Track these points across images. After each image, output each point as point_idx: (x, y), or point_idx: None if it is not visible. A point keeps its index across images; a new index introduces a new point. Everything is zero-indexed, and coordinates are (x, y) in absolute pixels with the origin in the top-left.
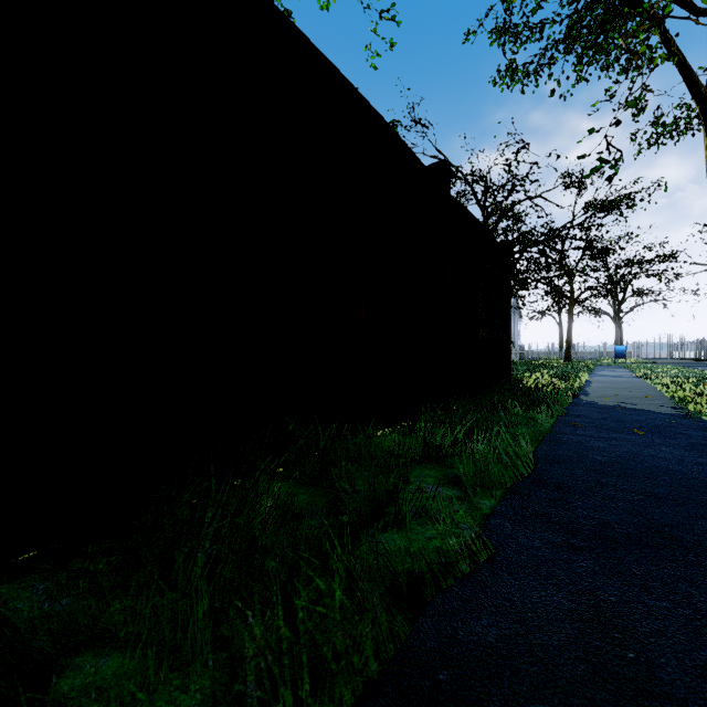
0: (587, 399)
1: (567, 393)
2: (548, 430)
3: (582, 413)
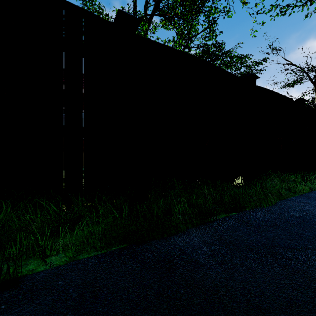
0: None
1: None
2: None
3: None
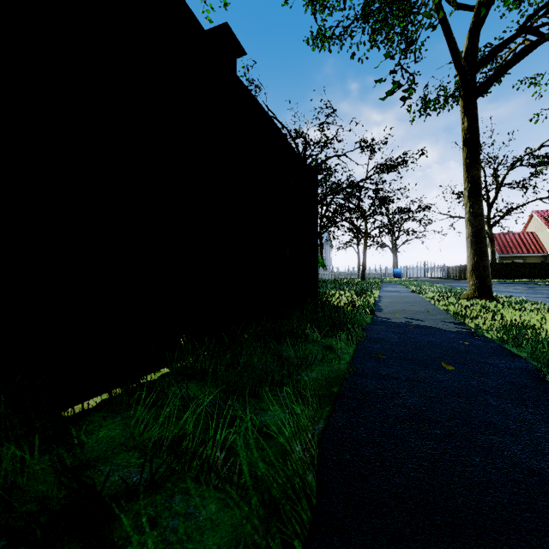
0: (382, 315)
1: (365, 311)
2: (347, 371)
3: (381, 335)
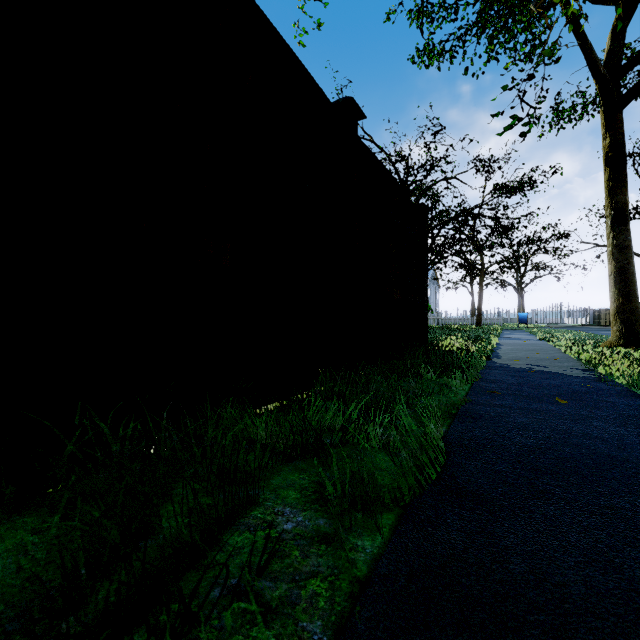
0: (499, 361)
1: (481, 356)
2: (463, 400)
3: (497, 378)
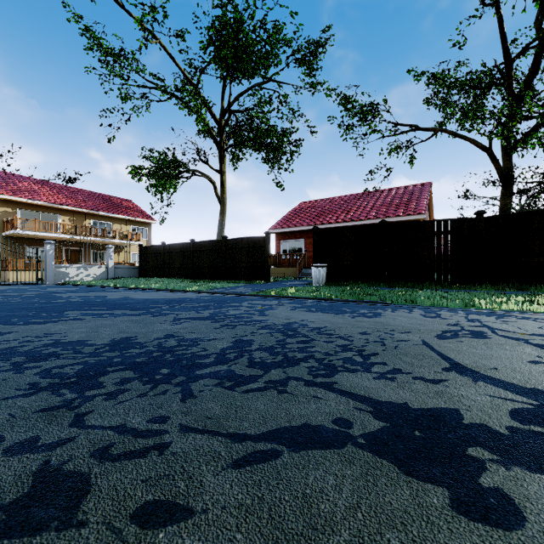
0: None
1: None
2: None
3: None
